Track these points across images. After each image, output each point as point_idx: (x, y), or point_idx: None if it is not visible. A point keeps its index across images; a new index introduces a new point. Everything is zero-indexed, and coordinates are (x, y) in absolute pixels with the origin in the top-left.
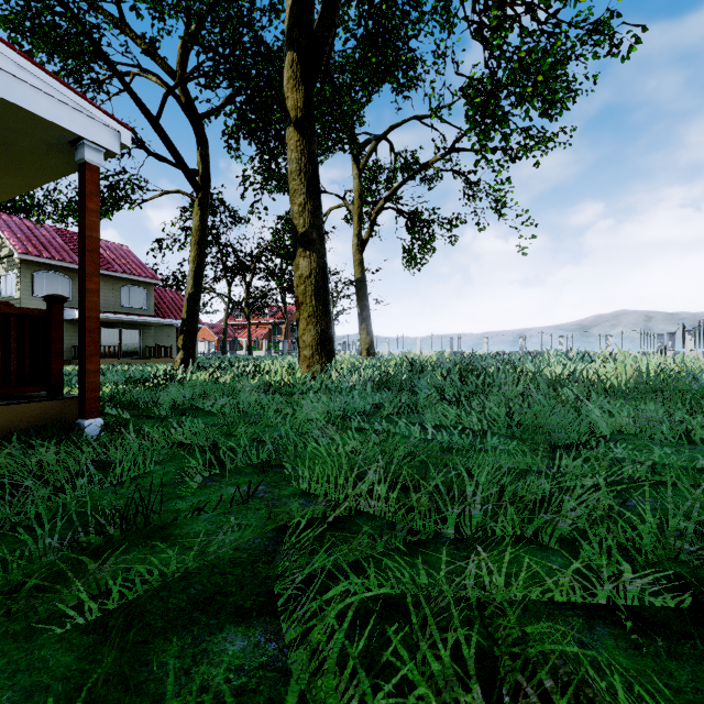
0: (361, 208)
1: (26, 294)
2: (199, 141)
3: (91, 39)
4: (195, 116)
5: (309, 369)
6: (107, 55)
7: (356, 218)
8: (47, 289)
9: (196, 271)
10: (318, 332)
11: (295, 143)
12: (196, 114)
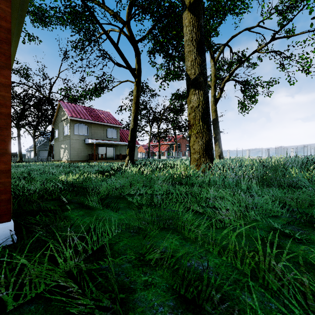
0: (215, 82)
1: (72, 133)
2: (136, 53)
3: (88, 8)
4: (134, 41)
5: (197, 166)
6: (94, 15)
7: (213, 87)
8: (79, 131)
9: (134, 117)
10: (203, 143)
11: (188, 20)
12: (134, 40)
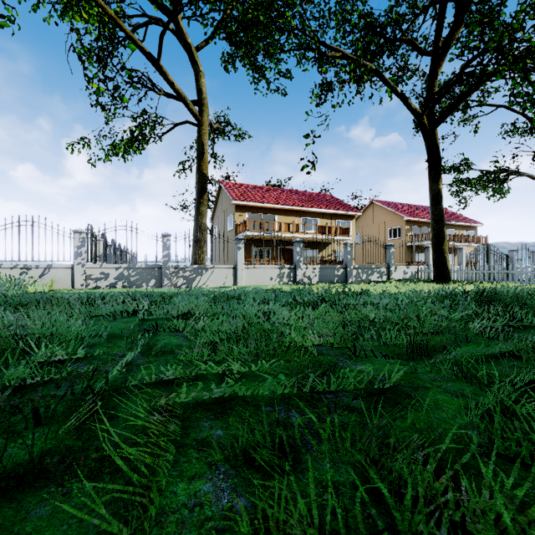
0: None
1: None
2: None
3: None
4: None
5: None
6: None
7: None
8: None
9: None
10: None
11: None
12: None
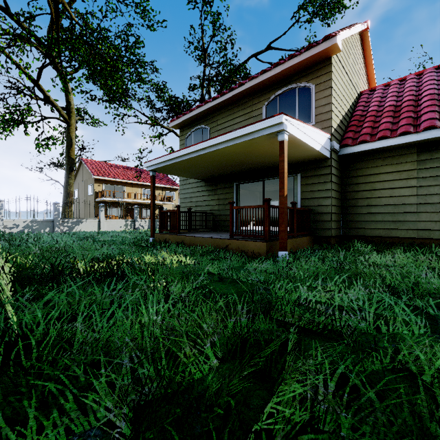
0: None
1: None
2: None
3: None
4: None
5: None
6: None
7: None
8: None
9: None
10: None
11: None
12: None
